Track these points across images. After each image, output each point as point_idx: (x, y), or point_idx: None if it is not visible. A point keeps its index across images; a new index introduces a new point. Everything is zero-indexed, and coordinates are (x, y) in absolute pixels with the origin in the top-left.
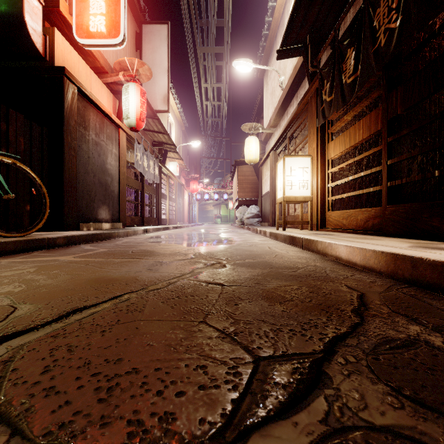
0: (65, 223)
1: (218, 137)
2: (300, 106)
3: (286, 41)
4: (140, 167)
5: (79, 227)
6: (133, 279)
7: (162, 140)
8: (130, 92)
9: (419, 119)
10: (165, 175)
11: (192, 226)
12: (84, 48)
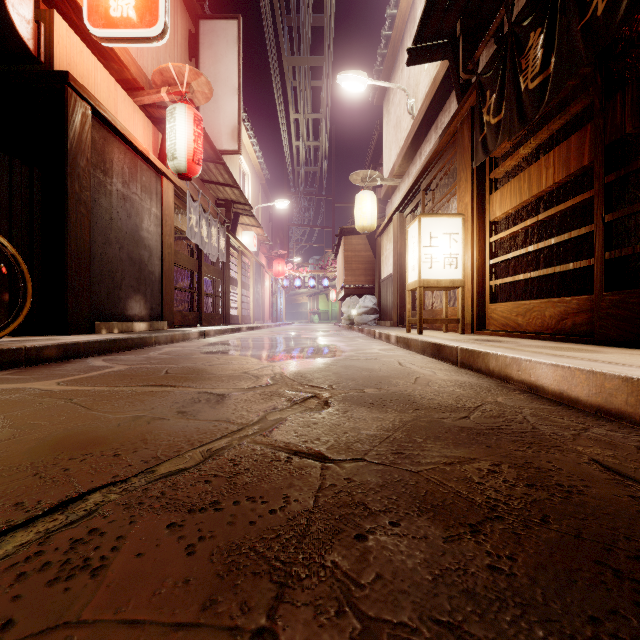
0: (70, 321)
1: (314, 194)
2: (444, 138)
3: (423, 34)
4: (196, 237)
5: (94, 328)
6: (137, 439)
7: (231, 197)
8: (177, 118)
9: (634, 157)
10: (236, 251)
11: (276, 326)
12: (104, 48)
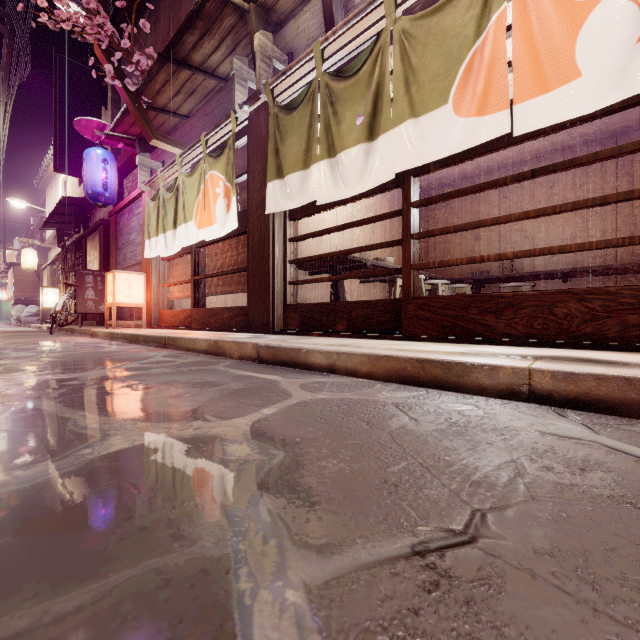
0: None
1: None
2: (59, 256)
3: (45, 227)
4: None
5: None
6: None
7: None
8: None
9: None
10: None
11: None
12: None
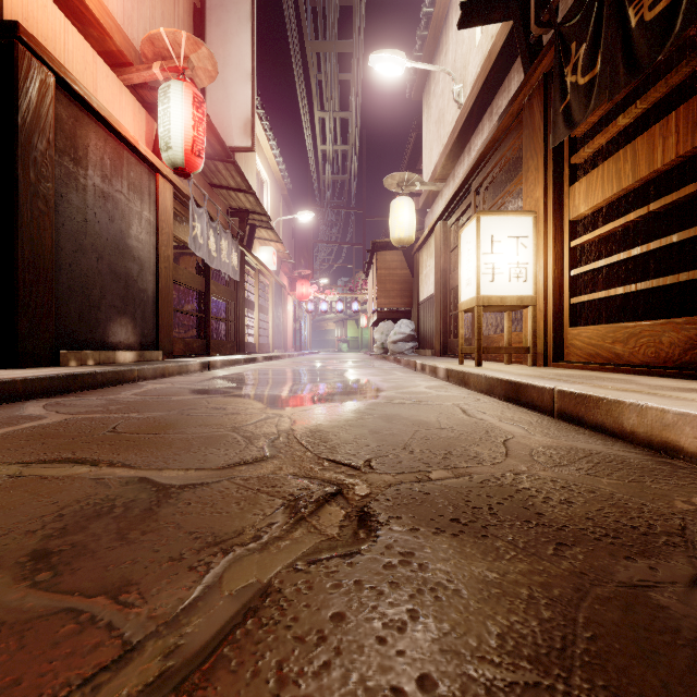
0: (21, 350)
1: (343, 207)
2: (504, 121)
3: None
4: (201, 249)
5: (58, 359)
6: None
7: (245, 206)
8: (171, 98)
9: None
10: (252, 269)
11: (299, 356)
12: (78, 7)
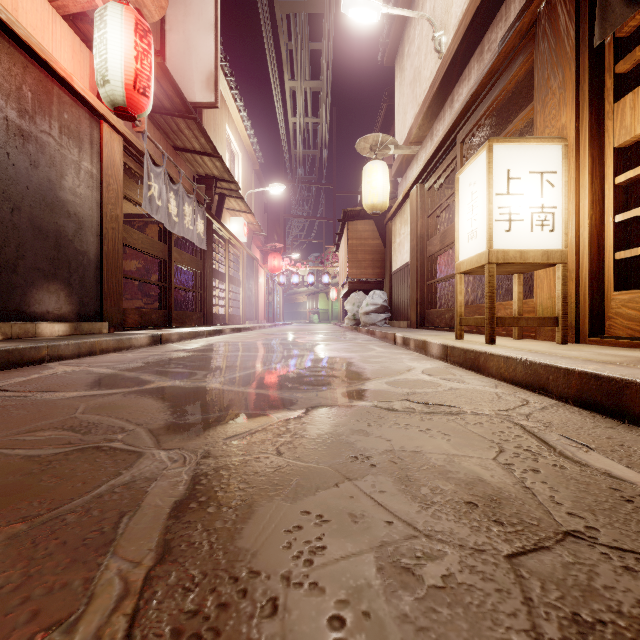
0: None
1: (314, 183)
2: (509, 42)
3: None
4: (159, 212)
5: None
6: None
7: (213, 172)
8: (108, 22)
9: None
10: (221, 239)
11: (271, 327)
12: None
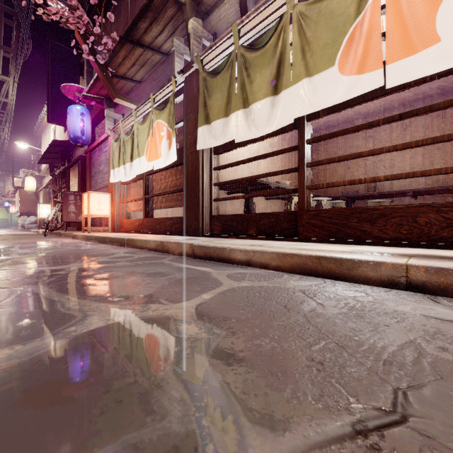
0: None
1: None
2: (50, 182)
3: (41, 162)
4: None
5: None
6: None
7: None
8: None
9: None
10: None
11: None
12: None
